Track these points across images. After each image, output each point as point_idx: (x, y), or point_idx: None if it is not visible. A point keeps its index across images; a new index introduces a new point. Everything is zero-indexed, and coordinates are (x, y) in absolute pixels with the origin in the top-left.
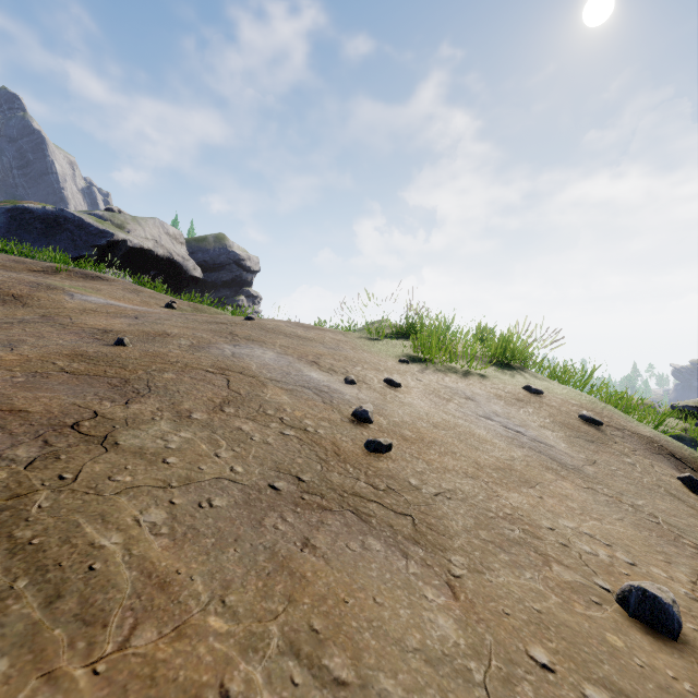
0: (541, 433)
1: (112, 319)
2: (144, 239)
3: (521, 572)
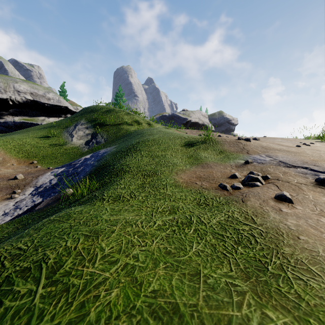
0: None
1: None
2: (195, 118)
3: None
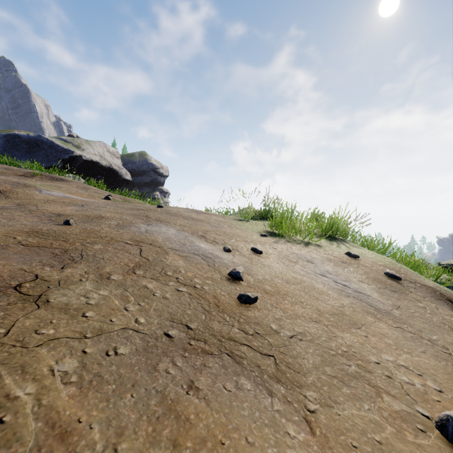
0: (360, 286)
1: (66, 206)
2: (93, 155)
3: (361, 403)
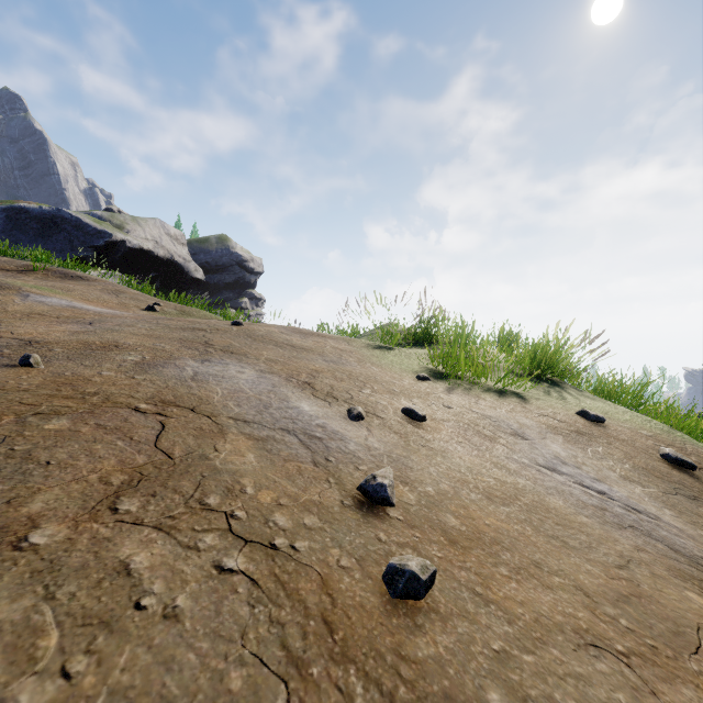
0: (630, 491)
1: (57, 325)
2: (144, 240)
3: None
